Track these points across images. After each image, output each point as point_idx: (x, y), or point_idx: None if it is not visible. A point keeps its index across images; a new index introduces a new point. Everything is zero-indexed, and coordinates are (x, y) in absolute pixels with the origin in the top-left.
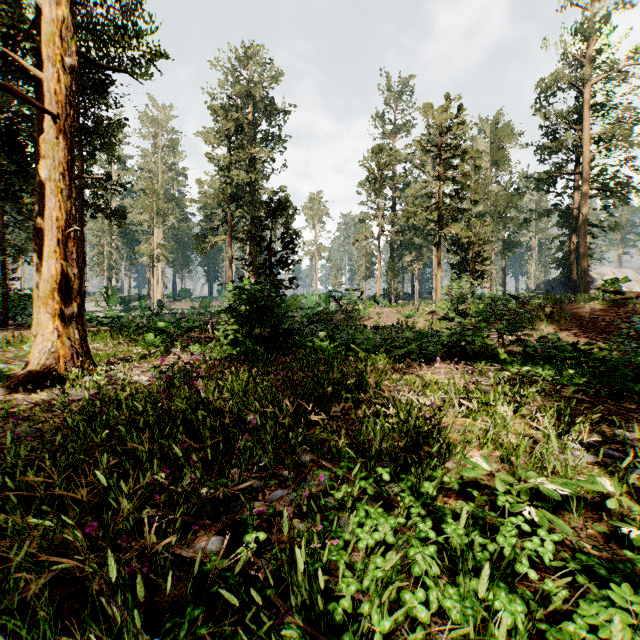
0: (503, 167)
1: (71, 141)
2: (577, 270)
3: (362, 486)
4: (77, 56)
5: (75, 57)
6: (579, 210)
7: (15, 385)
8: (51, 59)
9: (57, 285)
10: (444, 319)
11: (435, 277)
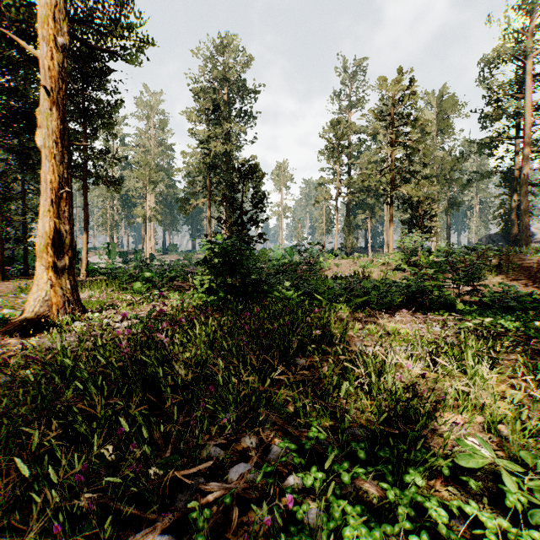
0: (448, 135)
1: (63, 112)
2: (517, 225)
3: (335, 471)
4: (68, 36)
5: (66, 37)
6: (520, 171)
7: (11, 330)
8: (45, 39)
9: (50, 240)
10: (396, 270)
11: (386, 233)
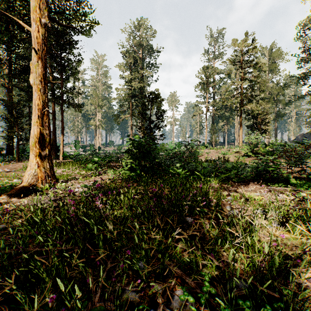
0: (275, 73)
1: (45, 63)
2: None
3: None
4: (47, 18)
5: (46, 18)
6: None
7: (14, 193)
8: (34, 20)
9: (37, 139)
10: (245, 156)
11: (236, 133)
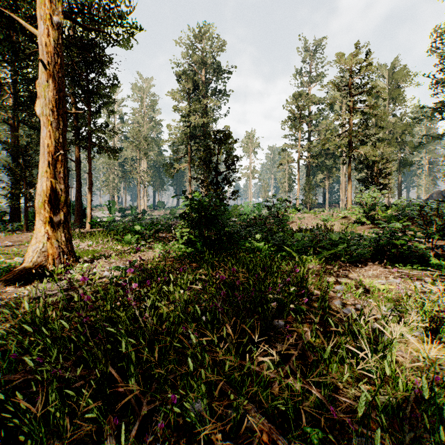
0: (399, 102)
1: (58, 84)
2: None
3: None
4: (62, 15)
5: (61, 16)
6: None
7: (10, 279)
8: (42, 18)
9: (47, 198)
10: (356, 223)
11: (342, 190)
